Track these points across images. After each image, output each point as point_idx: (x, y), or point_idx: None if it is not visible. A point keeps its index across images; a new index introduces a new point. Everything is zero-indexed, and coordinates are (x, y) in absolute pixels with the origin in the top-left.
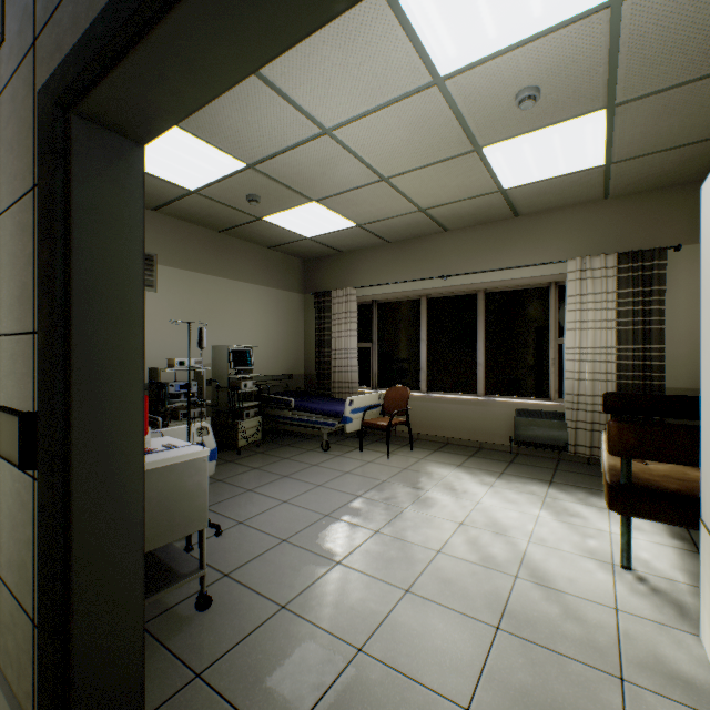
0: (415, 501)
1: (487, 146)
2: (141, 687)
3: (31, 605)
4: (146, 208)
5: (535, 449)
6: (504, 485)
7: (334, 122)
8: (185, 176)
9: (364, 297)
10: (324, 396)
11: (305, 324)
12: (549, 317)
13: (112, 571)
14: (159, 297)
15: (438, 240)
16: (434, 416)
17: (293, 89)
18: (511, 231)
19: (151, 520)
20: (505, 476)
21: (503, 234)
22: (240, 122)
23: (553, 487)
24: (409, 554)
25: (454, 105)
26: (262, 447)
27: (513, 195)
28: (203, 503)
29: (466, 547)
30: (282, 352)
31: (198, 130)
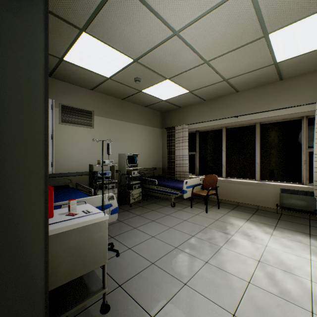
0: (226, 242)
1: (272, 33)
2: None
3: None
4: (88, 89)
5: (293, 212)
6: (279, 234)
7: (180, 26)
8: (104, 70)
9: (191, 129)
10: (171, 178)
11: (162, 143)
12: (302, 136)
13: None
14: (94, 131)
15: (232, 97)
16: (230, 190)
17: (158, 5)
18: (277, 88)
19: (71, 261)
20: (278, 228)
21: (271, 91)
22: (129, 33)
23: (312, 238)
24: (230, 282)
25: (256, 4)
26: (141, 203)
27: (281, 66)
28: (104, 248)
29: (267, 281)
30: (151, 157)
31: (108, 40)
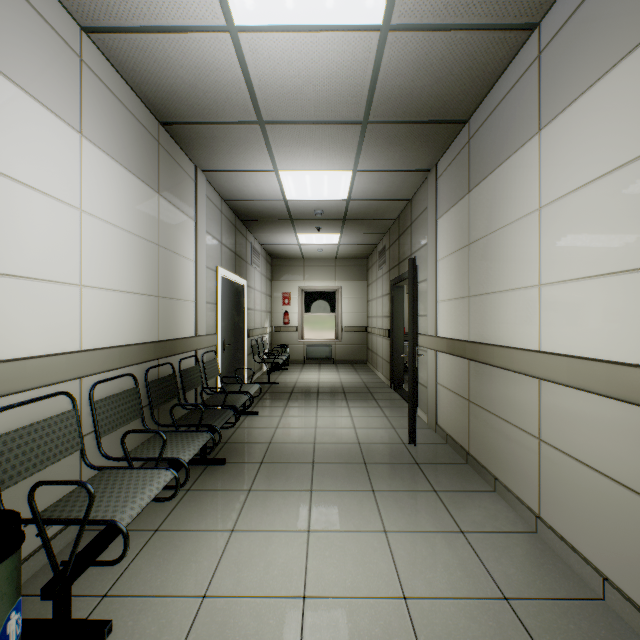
0: None
1: None
2: (402, 375)
3: (389, 361)
4: None
5: None
6: None
7: None
8: None
9: None
10: None
11: None
12: None
13: (398, 354)
14: None
15: None
16: None
17: None
18: None
19: None
20: None
21: None
22: None
23: None
24: None
25: None
26: None
27: None
28: None
29: None
30: None
31: None
